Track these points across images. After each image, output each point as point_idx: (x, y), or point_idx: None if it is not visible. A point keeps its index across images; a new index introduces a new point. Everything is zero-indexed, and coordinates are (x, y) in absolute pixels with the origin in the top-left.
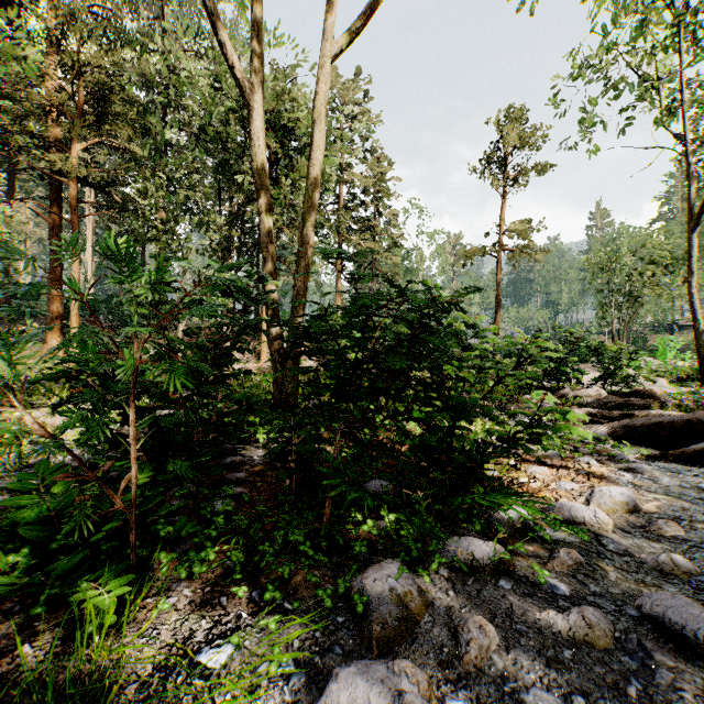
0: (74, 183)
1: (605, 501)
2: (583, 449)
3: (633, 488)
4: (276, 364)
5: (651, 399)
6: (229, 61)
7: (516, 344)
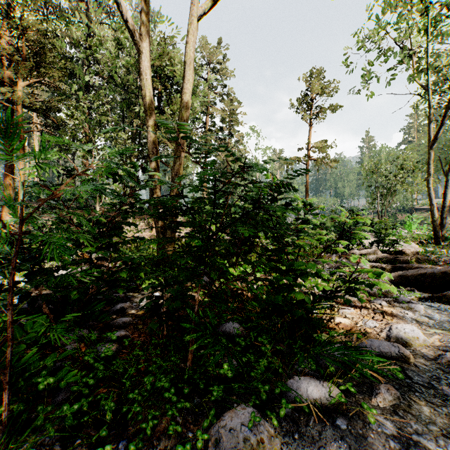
0: (21, 108)
1: (402, 336)
2: (374, 293)
3: (416, 324)
4: (159, 233)
5: (410, 256)
6: (124, 16)
7: (337, 219)
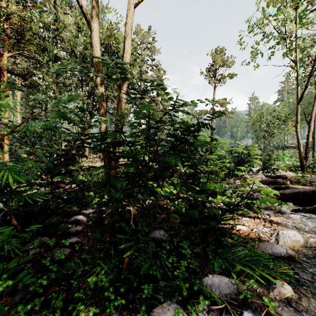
0: (6, 73)
1: (287, 240)
2: (263, 206)
3: (296, 230)
4: (106, 163)
5: (286, 179)
6: (80, 3)
7: (240, 151)
